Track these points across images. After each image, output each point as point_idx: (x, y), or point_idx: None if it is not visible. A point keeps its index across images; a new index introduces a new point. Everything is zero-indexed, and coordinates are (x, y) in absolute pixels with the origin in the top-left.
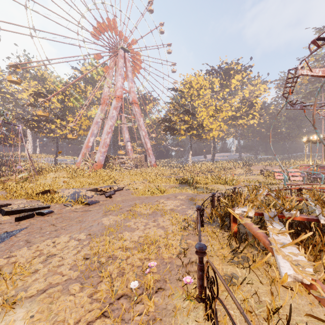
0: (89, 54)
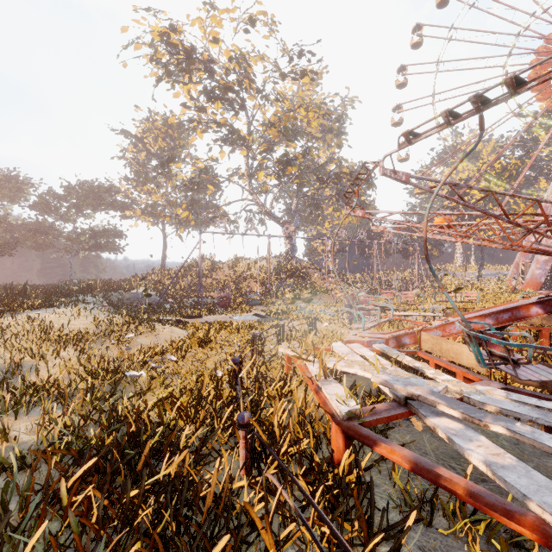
0: (519, 106)
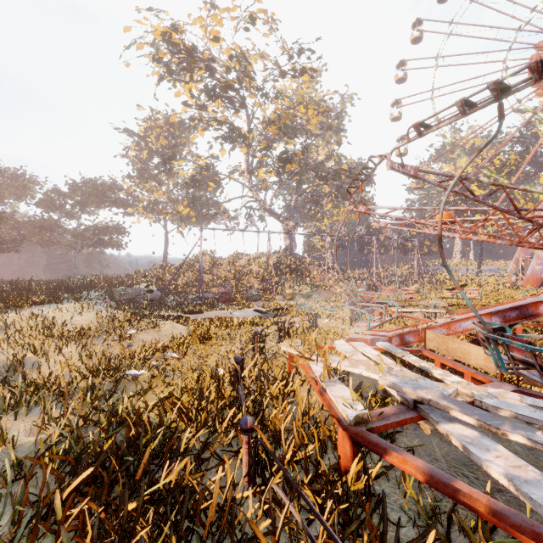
0: (519, 102)
